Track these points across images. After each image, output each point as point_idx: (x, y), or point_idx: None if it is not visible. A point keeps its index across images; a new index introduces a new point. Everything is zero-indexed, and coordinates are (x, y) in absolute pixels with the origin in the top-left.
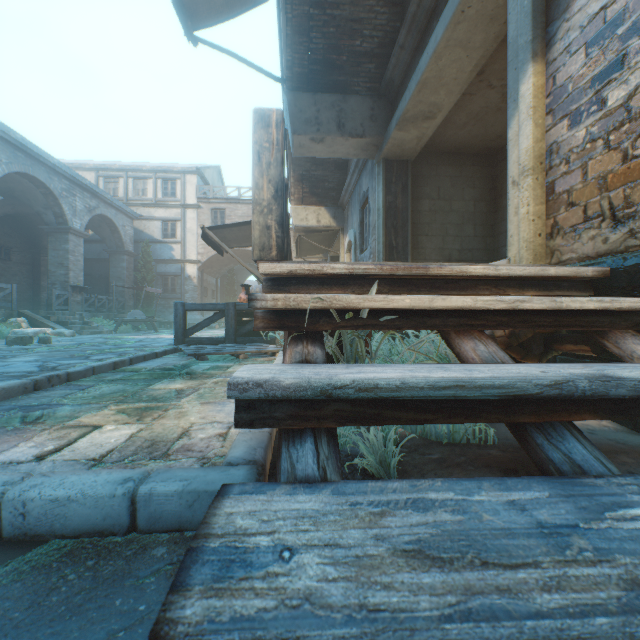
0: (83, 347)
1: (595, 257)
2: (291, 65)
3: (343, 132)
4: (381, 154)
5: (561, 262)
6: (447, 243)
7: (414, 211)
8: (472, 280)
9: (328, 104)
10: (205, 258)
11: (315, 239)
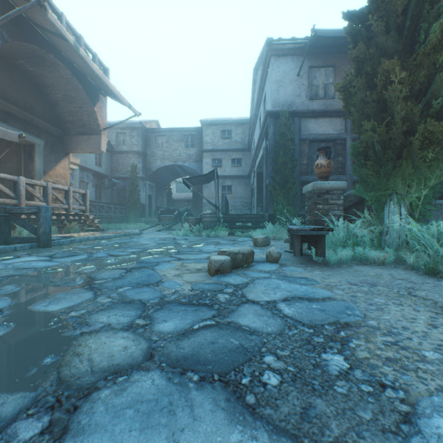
0: (128, 253)
1: None
2: None
3: None
4: None
5: None
6: None
7: None
8: None
9: None
10: None
11: None
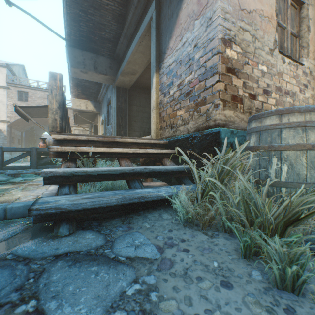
0: None
1: (168, 137)
2: (70, 34)
3: (97, 71)
4: (115, 84)
5: (162, 138)
6: (143, 125)
7: (130, 110)
8: (131, 143)
9: (89, 57)
10: (13, 120)
11: (85, 116)
